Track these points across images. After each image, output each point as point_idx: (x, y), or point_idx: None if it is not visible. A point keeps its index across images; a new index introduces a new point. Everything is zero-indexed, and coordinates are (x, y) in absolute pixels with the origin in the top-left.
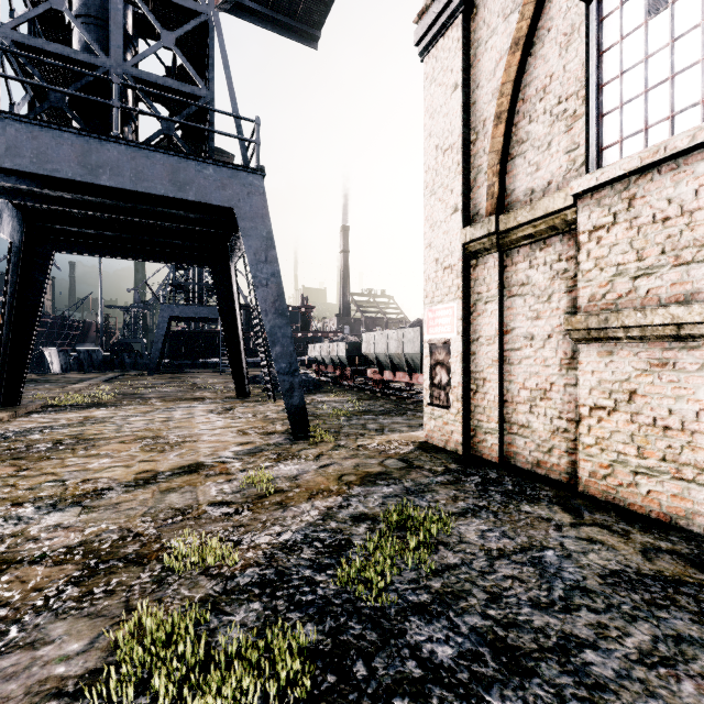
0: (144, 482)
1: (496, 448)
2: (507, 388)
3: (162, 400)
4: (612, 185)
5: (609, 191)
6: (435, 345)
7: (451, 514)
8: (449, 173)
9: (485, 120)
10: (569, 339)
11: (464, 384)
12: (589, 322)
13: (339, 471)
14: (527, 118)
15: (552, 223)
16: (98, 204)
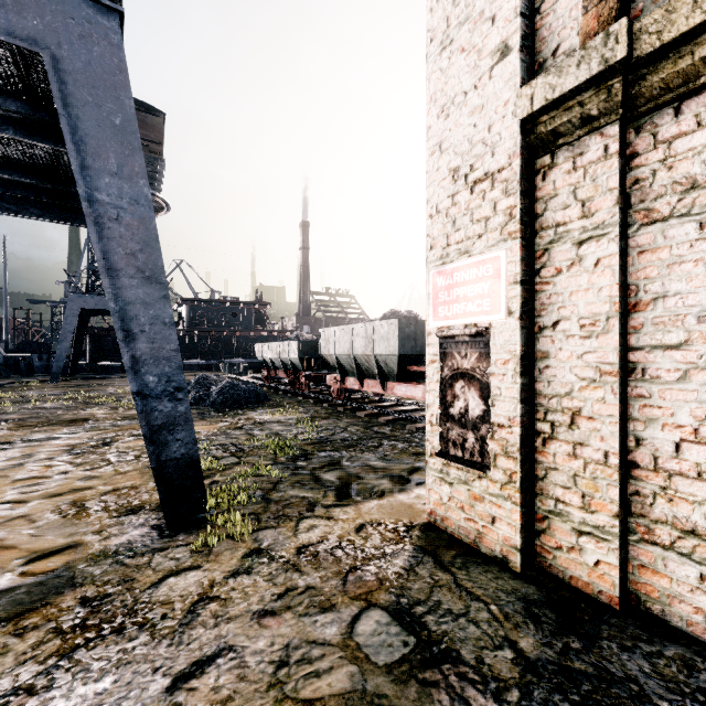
0: None
1: (614, 575)
2: (639, 437)
3: (14, 426)
4: None
5: None
6: (451, 340)
7: None
8: None
9: None
10: None
11: (524, 421)
12: None
13: None
14: None
15: None
16: None
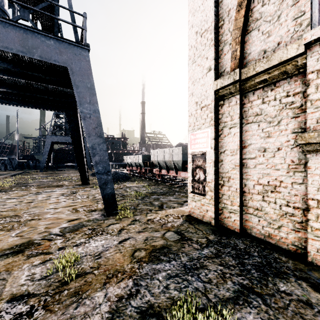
0: None
1: (238, 223)
2: (245, 184)
3: (37, 187)
4: None
5: None
6: (195, 156)
7: (226, 300)
8: (205, 47)
9: (230, 10)
10: (296, 151)
11: (215, 180)
12: None
13: (133, 246)
14: (260, 3)
15: (284, 69)
16: None
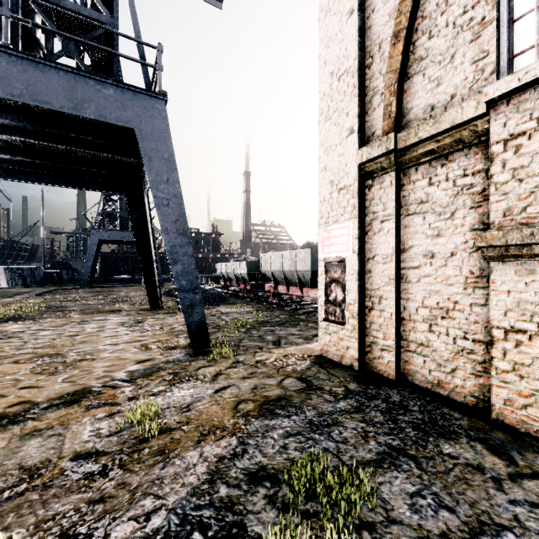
0: (9, 420)
1: (393, 365)
2: (404, 306)
3: (81, 313)
4: (535, 87)
5: (532, 94)
6: (330, 264)
7: (366, 463)
8: (344, 97)
9: (381, 42)
10: (476, 257)
11: (360, 301)
12: (508, 238)
13: (236, 396)
14: (427, 34)
15: (459, 136)
16: (4, 126)
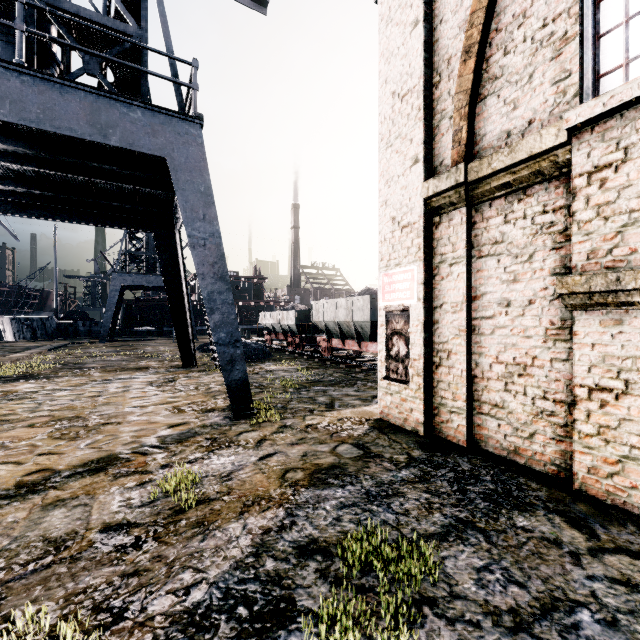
0: (28, 489)
1: (464, 430)
2: (476, 362)
3: (102, 371)
4: (622, 112)
5: (618, 121)
6: (391, 313)
7: (429, 536)
8: (408, 120)
9: (450, 58)
10: (557, 305)
11: (426, 356)
12: (592, 284)
13: (283, 464)
14: (502, 50)
15: (538, 167)
16: (15, 154)
